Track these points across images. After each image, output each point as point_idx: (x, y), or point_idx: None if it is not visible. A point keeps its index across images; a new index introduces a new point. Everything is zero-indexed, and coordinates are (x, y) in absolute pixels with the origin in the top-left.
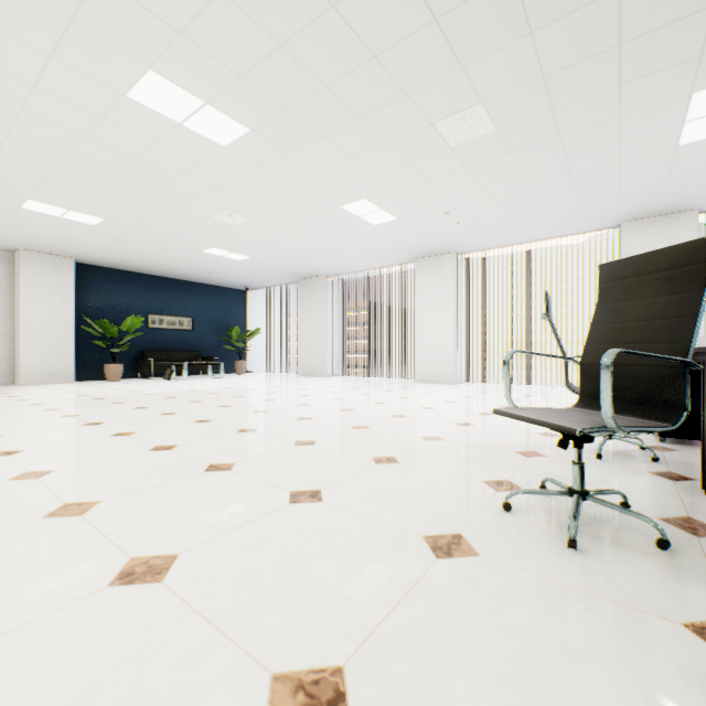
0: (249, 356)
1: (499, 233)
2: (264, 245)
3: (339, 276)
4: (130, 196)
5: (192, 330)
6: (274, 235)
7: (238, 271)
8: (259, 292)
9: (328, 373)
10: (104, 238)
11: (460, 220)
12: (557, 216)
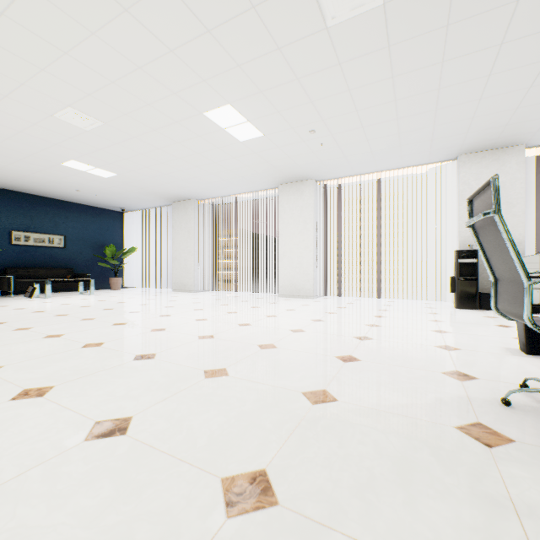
0: (126, 273)
1: (356, 159)
2: (128, 160)
3: (209, 200)
4: None
5: (64, 247)
6: (136, 147)
7: (109, 191)
8: (137, 214)
9: (199, 288)
10: None
11: (324, 141)
12: (410, 144)
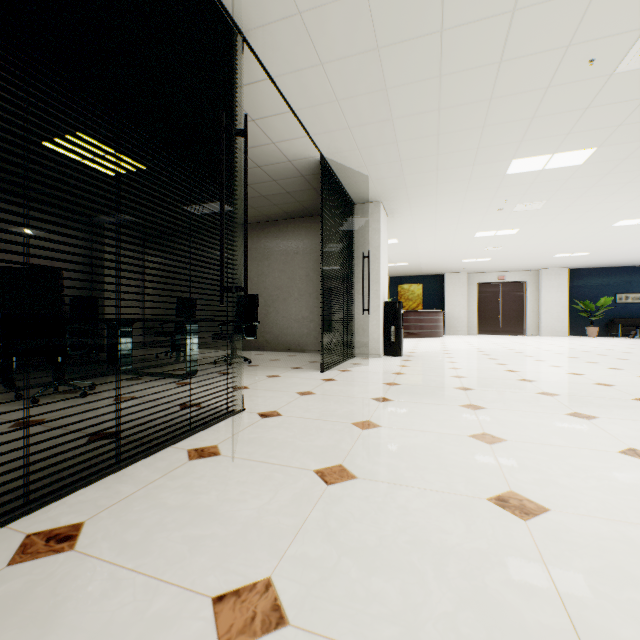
0: None
1: None
2: None
3: None
4: (607, 244)
5: None
6: None
7: None
8: None
9: None
10: (587, 258)
11: None
12: None
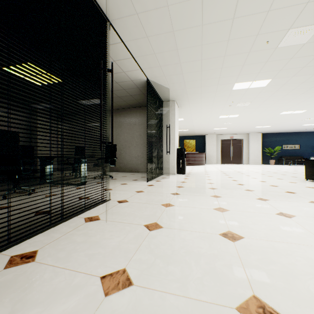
0: None
1: None
2: None
3: None
4: (278, 122)
5: (299, 149)
6: None
7: None
8: None
9: None
10: (270, 128)
11: None
12: None
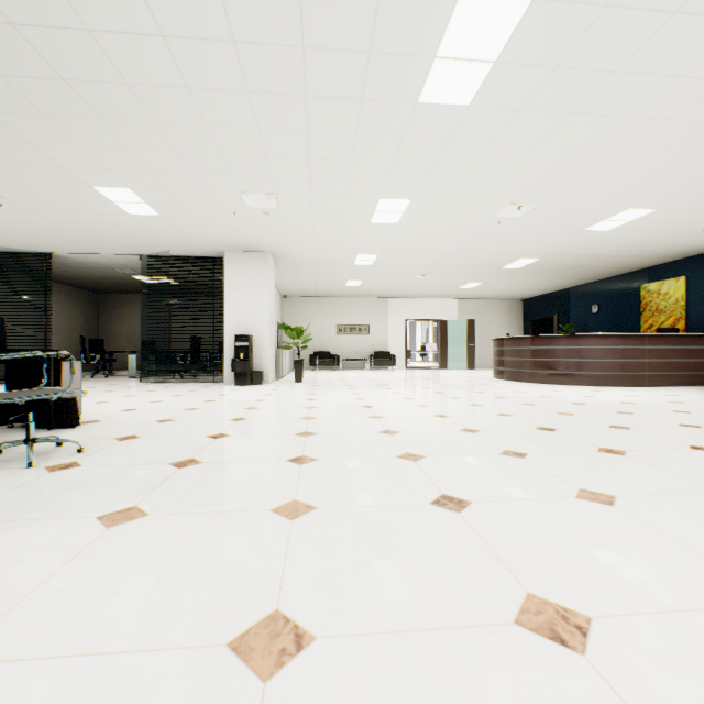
0: None
1: None
2: None
3: None
4: None
5: None
6: None
7: None
8: None
9: None
10: None
11: None
12: None
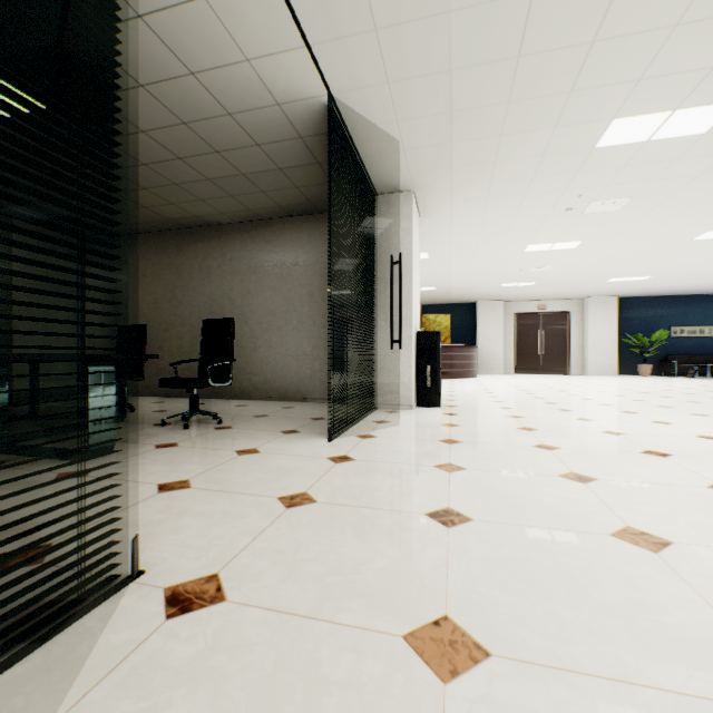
0: None
1: None
2: None
3: None
4: (675, 265)
5: (712, 336)
6: None
7: None
8: None
9: None
10: (644, 284)
11: None
12: None
